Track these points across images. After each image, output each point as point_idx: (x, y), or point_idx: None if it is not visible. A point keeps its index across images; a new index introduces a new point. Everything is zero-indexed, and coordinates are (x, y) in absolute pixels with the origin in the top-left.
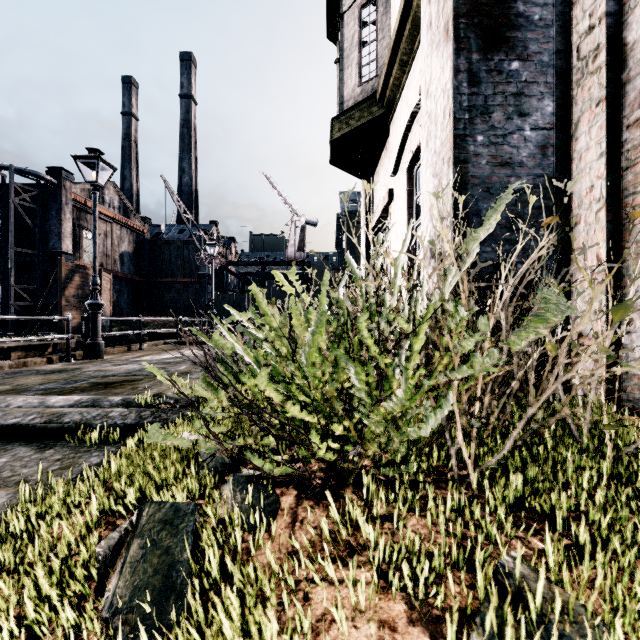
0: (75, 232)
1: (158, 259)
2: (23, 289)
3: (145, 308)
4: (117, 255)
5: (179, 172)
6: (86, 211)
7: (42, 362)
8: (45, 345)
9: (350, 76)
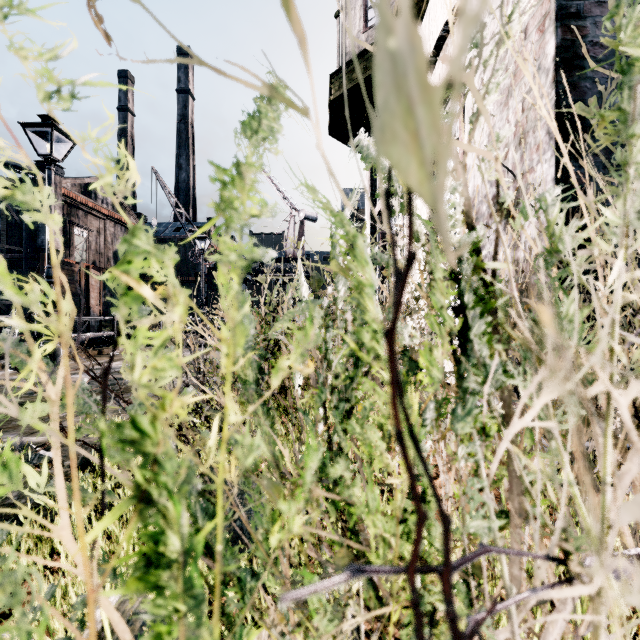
0: (65, 228)
1: None
2: None
3: None
4: (111, 253)
5: (176, 169)
6: (77, 207)
7: None
8: None
9: (353, 21)
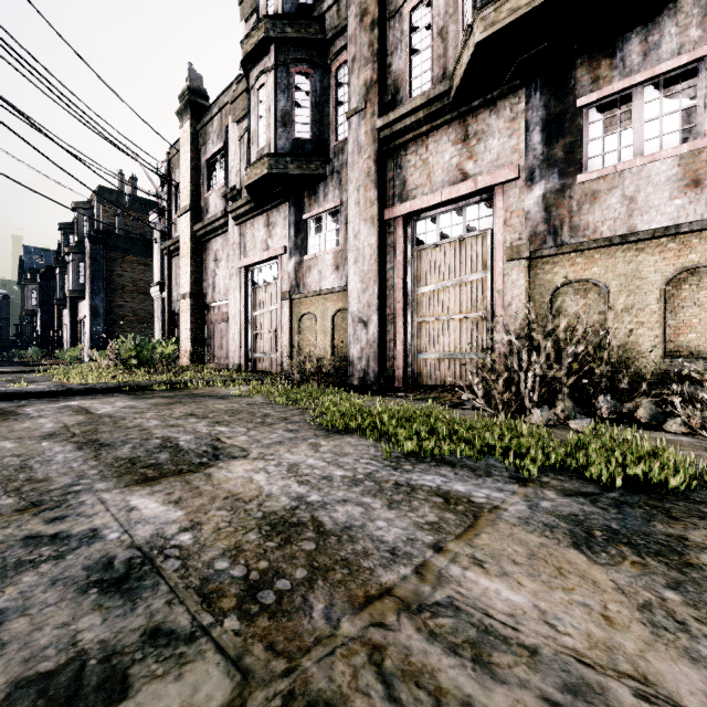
0: None
1: None
2: None
3: None
4: None
5: None
6: None
7: None
8: None
9: (30, 302)
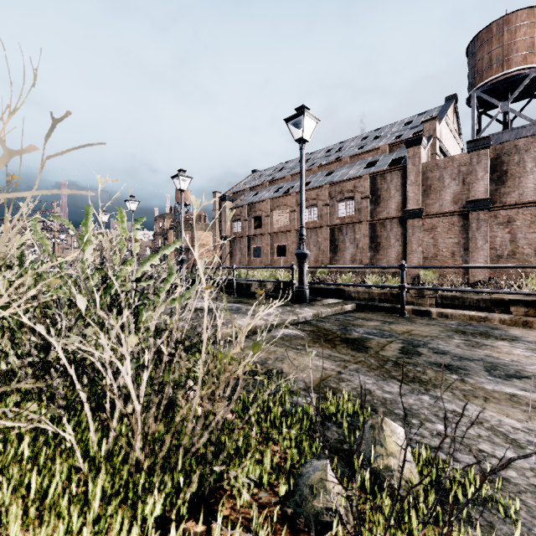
0: None
1: None
2: None
3: None
4: None
5: None
6: None
7: None
8: None
9: None
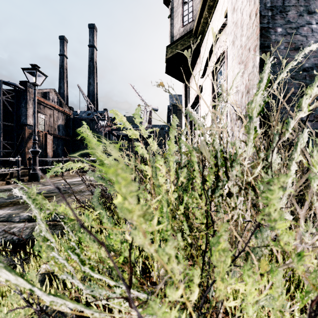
0: None
1: (77, 128)
2: (7, 143)
3: (70, 153)
4: (56, 126)
5: (88, 84)
6: (40, 103)
7: (3, 184)
8: (5, 174)
9: (177, 22)
